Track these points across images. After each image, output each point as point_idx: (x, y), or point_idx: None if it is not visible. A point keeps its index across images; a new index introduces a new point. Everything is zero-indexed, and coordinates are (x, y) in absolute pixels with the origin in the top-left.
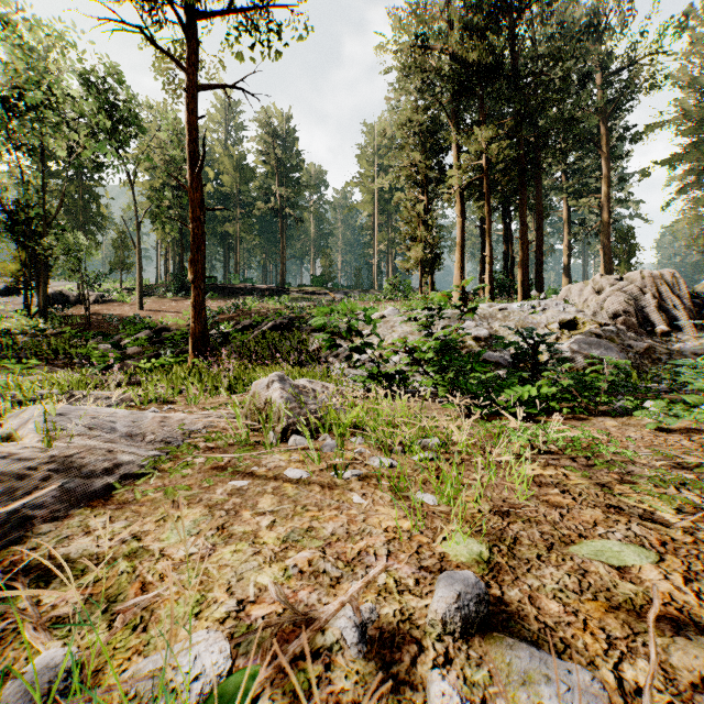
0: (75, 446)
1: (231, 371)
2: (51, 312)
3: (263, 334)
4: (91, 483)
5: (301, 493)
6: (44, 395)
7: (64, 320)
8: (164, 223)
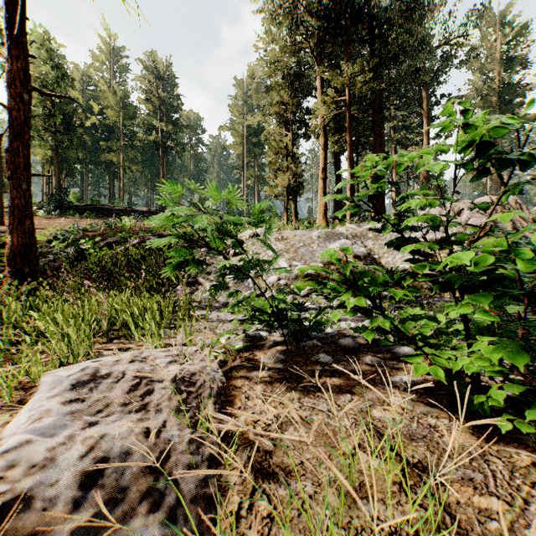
0: None
1: None
2: None
3: (127, 251)
4: None
5: None
6: None
7: None
8: None
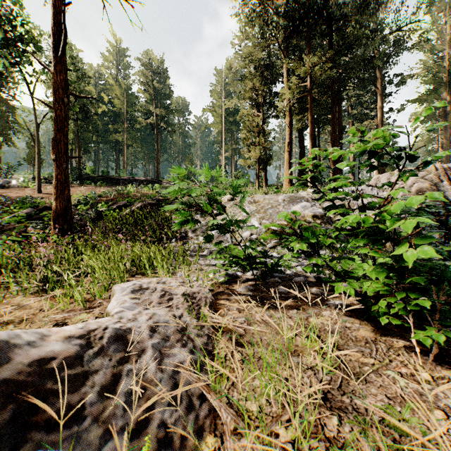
0: None
1: (46, 258)
2: None
3: (133, 212)
4: None
5: None
6: None
7: None
8: None
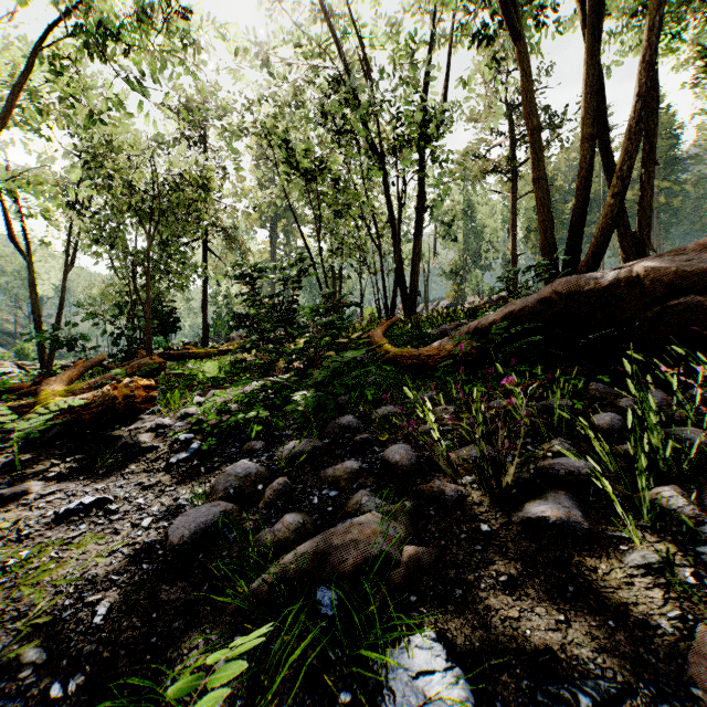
0: None
1: None
2: None
3: None
4: None
5: None
6: None
7: None
8: None
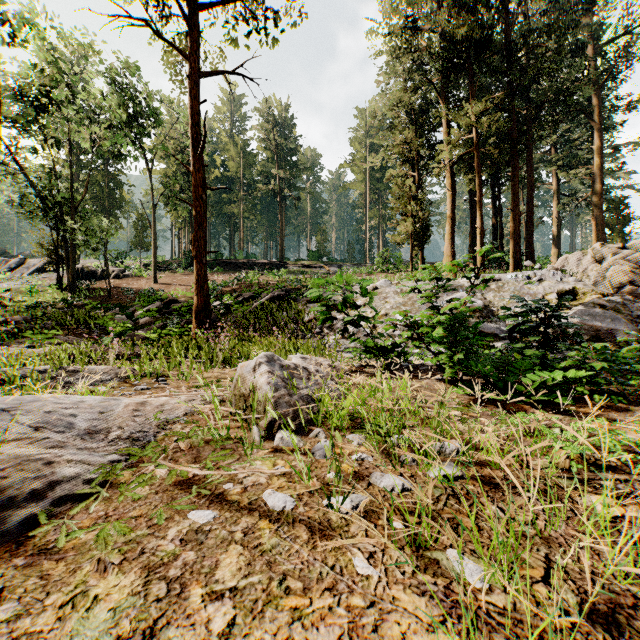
0: (5, 457)
1: (226, 344)
2: (78, 287)
3: (262, 306)
4: (6, 518)
5: (282, 544)
6: (29, 374)
7: (89, 293)
8: (175, 205)
